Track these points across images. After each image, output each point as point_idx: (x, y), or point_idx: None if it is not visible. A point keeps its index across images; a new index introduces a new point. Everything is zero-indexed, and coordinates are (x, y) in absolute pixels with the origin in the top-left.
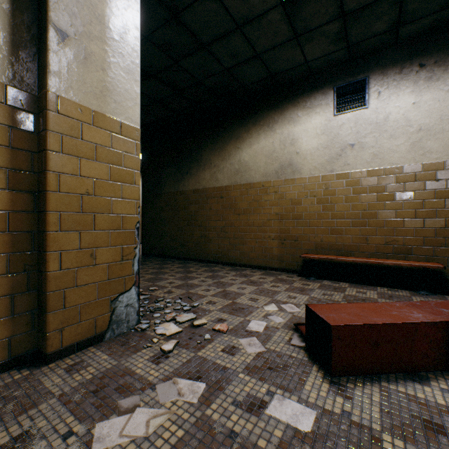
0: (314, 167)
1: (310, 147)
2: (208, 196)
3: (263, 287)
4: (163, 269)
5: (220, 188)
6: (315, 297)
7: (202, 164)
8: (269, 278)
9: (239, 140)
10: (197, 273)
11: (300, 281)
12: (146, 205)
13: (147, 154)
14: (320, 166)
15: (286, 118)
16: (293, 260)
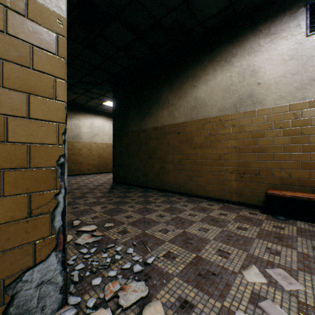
0: (280, 96)
1: (274, 76)
2: (166, 133)
3: (228, 229)
4: (125, 197)
5: (177, 124)
6: (306, 253)
7: (161, 104)
8: (230, 214)
9: (195, 79)
10: (155, 205)
11: (268, 221)
12: (116, 142)
13: (116, 100)
14: (288, 94)
15: (245, 50)
16: (254, 195)
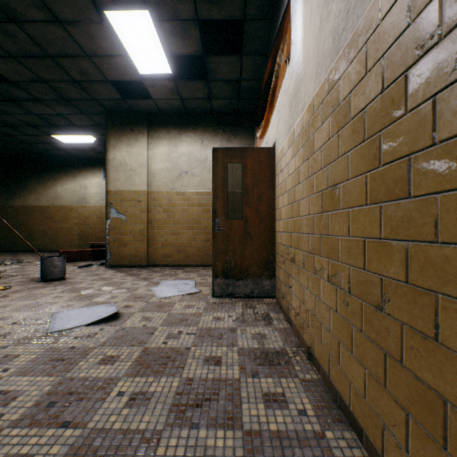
0: (96, 201)
1: (94, 192)
2: (34, 211)
3: None
4: None
5: (43, 206)
6: None
7: (29, 190)
8: None
9: (56, 181)
10: (24, 255)
11: None
12: None
13: None
14: (99, 201)
15: (83, 175)
16: (86, 246)
